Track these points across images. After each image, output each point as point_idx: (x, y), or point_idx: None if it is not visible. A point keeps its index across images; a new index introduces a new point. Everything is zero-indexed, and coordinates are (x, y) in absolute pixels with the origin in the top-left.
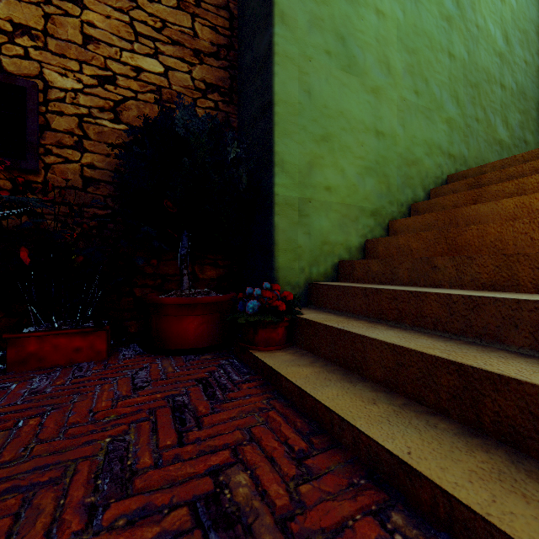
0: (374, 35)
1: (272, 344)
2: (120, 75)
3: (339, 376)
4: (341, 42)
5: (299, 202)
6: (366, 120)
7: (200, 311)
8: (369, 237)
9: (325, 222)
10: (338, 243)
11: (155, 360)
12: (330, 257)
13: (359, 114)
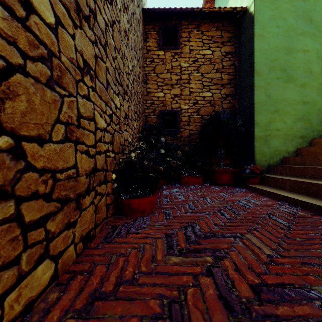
0: (302, 62)
1: (254, 183)
2: (199, 100)
3: (276, 189)
4: (284, 72)
5: (264, 136)
6: (297, 98)
7: (228, 173)
8: (299, 147)
9: (276, 143)
10: (282, 150)
11: (216, 186)
12: (278, 156)
13: (293, 97)
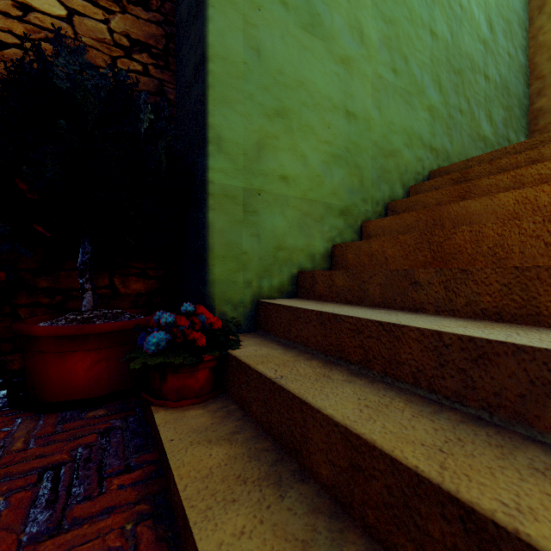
0: None
1: (188, 396)
2: None
3: (265, 469)
4: None
5: (244, 194)
6: (334, 96)
7: (92, 344)
8: (337, 242)
9: (280, 222)
10: (297, 249)
11: (11, 422)
12: (287, 266)
13: (324, 88)
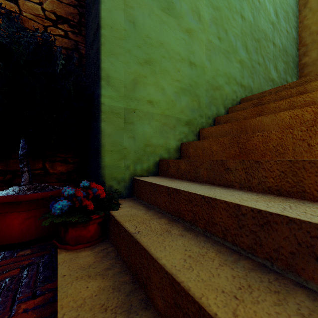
0: None
1: (83, 241)
2: None
3: (122, 299)
4: None
5: (124, 111)
6: (182, 52)
7: (24, 207)
8: (184, 141)
9: (148, 129)
10: (159, 145)
11: None
12: (152, 156)
13: (176, 47)
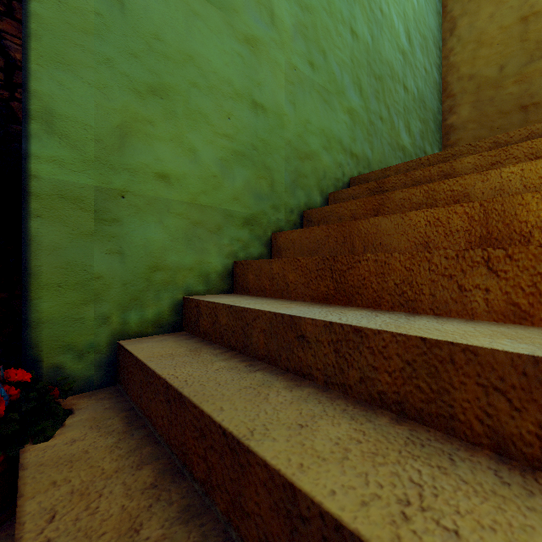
0: None
1: None
2: None
3: None
4: None
5: (96, 195)
6: (237, 80)
7: None
8: (241, 257)
9: (157, 233)
10: (184, 268)
11: None
12: (168, 291)
13: (223, 69)
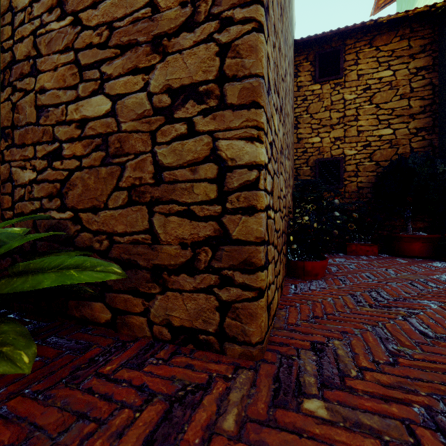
0: None
1: None
2: (372, 141)
3: None
4: None
5: None
6: None
7: (421, 241)
8: None
9: None
10: None
11: (400, 258)
12: None
13: None
